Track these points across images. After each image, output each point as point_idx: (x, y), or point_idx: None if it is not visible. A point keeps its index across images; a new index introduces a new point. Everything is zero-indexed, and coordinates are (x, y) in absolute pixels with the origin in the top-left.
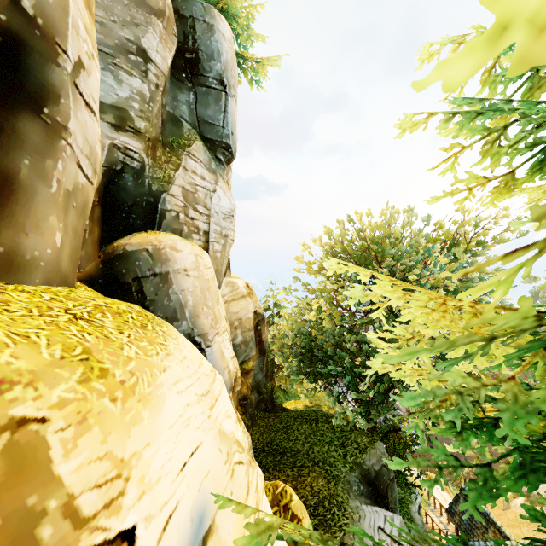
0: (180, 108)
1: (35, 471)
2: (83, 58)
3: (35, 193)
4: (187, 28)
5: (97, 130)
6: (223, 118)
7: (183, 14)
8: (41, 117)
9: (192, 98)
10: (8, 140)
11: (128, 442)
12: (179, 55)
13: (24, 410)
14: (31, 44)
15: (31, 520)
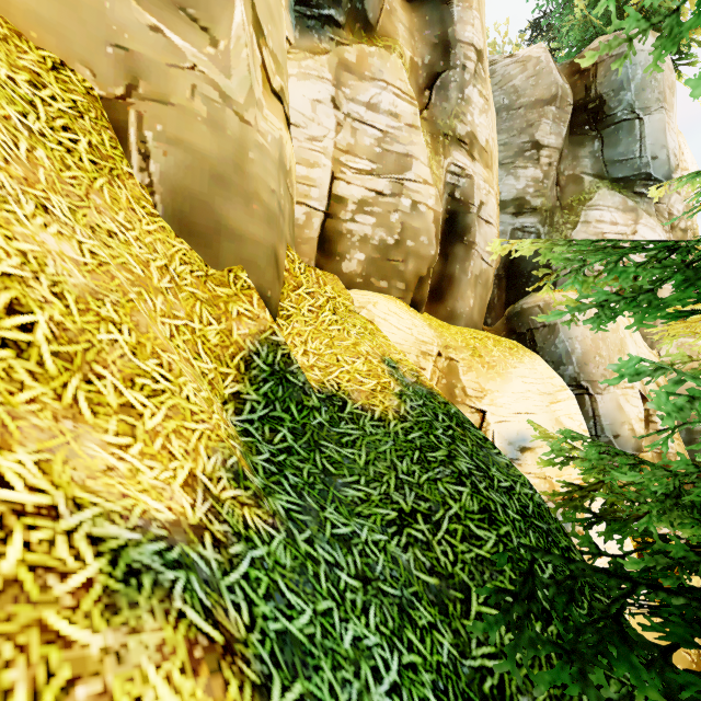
0: (580, 165)
1: (454, 374)
2: (482, 199)
3: (461, 281)
4: (588, 80)
5: (494, 232)
6: (640, 146)
7: (585, 69)
8: (463, 243)
9: (596, 146)
10: (451, 259)
11: (487, 384)
12: (581, 112)
13: (452, 356)
14: (459, 211)
15: (453, 386)
